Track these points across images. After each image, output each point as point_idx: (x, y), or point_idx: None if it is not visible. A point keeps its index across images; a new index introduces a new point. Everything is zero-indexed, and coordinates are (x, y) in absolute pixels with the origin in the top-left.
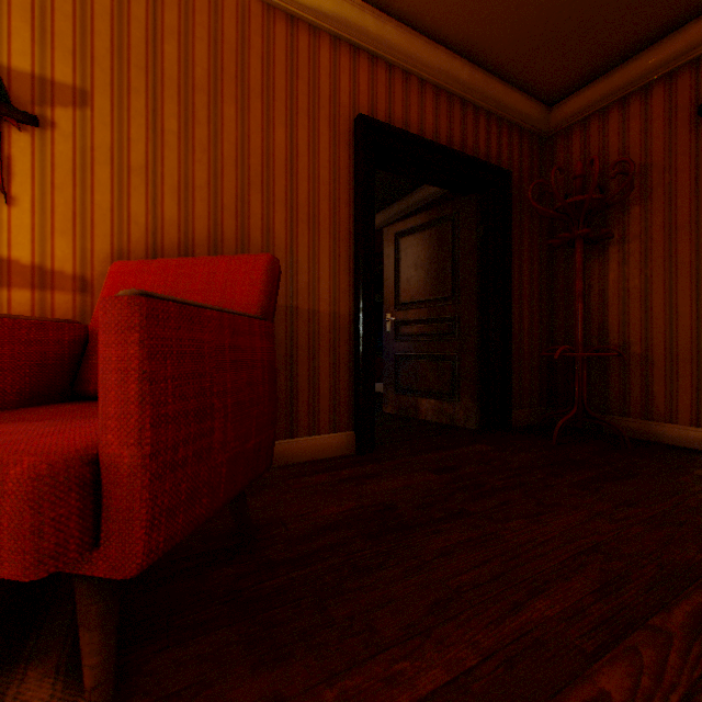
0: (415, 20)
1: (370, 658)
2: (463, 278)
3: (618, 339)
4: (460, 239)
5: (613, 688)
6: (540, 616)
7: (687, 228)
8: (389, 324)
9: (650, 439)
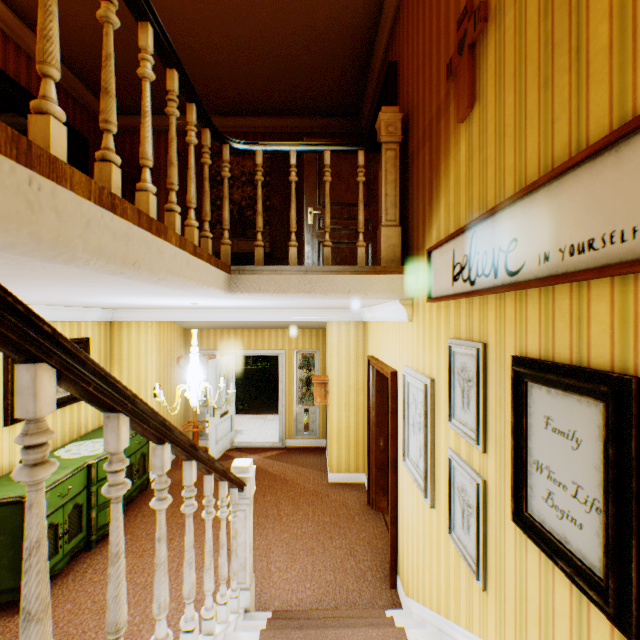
0: (30, 22)
1: None
2: None
3: None
4: None
5: None
6: None
7: None
8: None
9: None
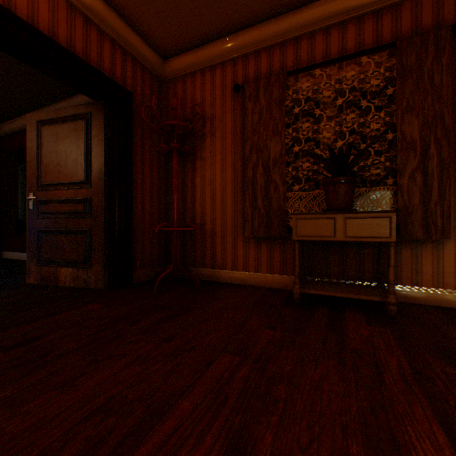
0: None
1: None
2: (95, 167)
3: (201, 219)
4: (93, 136)
5: None
6: None
7: (231, 156)
8: (33, 202)
9: (216, 280)
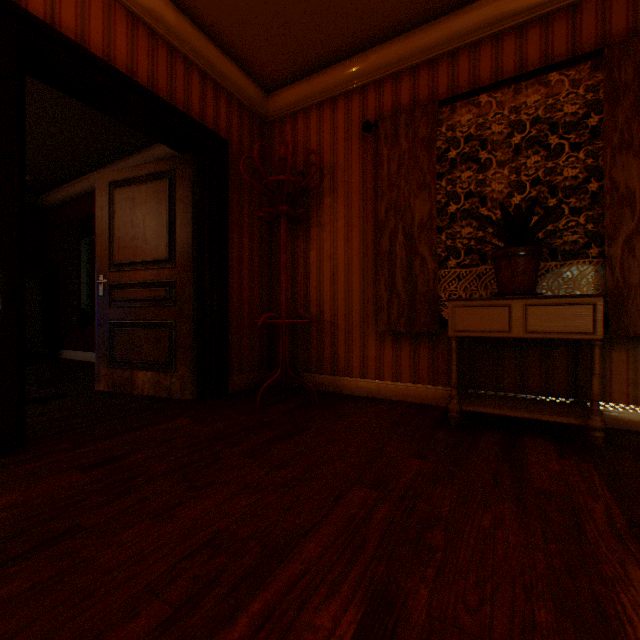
0: None
1: None
2: (181, 240)
3: (317, 308)
4: (178, 199)
5: None
6: None
7: (358, 220)
8: (103, 286)
9: (337, 391)
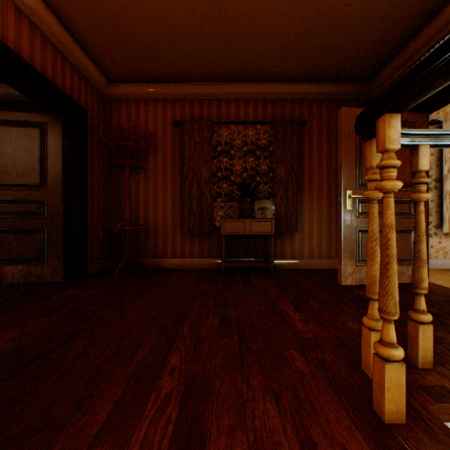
0: None
1: (62, 431)
2: (52, 173)
3: (145, 220)
4: (49, 144)
5: (176, 361)
6: (144, 355)
7: (171, 172)
8: None
9: (158, 267)
